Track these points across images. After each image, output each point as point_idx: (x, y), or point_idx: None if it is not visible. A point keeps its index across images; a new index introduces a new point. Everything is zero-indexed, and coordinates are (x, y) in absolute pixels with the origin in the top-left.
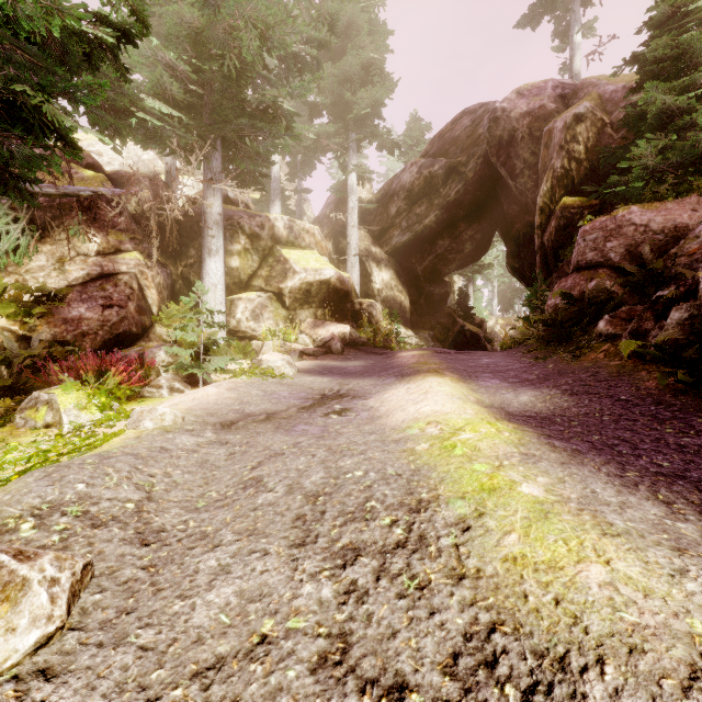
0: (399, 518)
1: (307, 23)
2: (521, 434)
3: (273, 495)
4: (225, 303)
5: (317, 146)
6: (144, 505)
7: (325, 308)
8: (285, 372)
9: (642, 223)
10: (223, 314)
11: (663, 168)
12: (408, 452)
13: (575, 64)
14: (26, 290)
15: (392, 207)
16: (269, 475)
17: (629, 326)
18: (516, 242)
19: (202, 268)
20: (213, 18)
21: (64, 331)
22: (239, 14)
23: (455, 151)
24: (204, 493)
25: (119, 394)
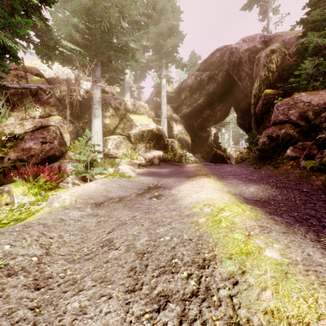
0: (192, 272)
1: (142, 6)
2: (256, 212)
3: (118, 252)
4: (102, 140)
5: (147, 66)
6: (43, 258)
7: (150, 143)
8: (131, 174)
9: (307, 101)
10: (101, 146)
11: (316, 74)
12: (194, 223)
13: (269, 27)
14: (3, 134)
15: (182, 95)
16: (117, 238)
17: (304, 152)
18: (241, 112)
19: (91, 124)
20: (95, 1)
21: (22, 154)
22: (108, 0)
23: (212, 68)
24: (80, 248)
25: (45, 187)
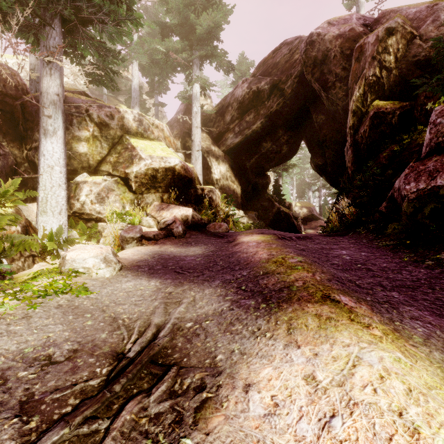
0: None
1: None
2: None
3: None
4: (66, 185)
5: (167, 60)
6: None
7: (170, 193)
8: (98, 274)
9: None
10: (62, 196)
11: None
12: None
13: None
14: None
15: (227, 116)
16: None
17: None
18: (319, 146)
19: (39, 149)
20: None
21: None
22: None
23: (276, 73)
24: None
25: None
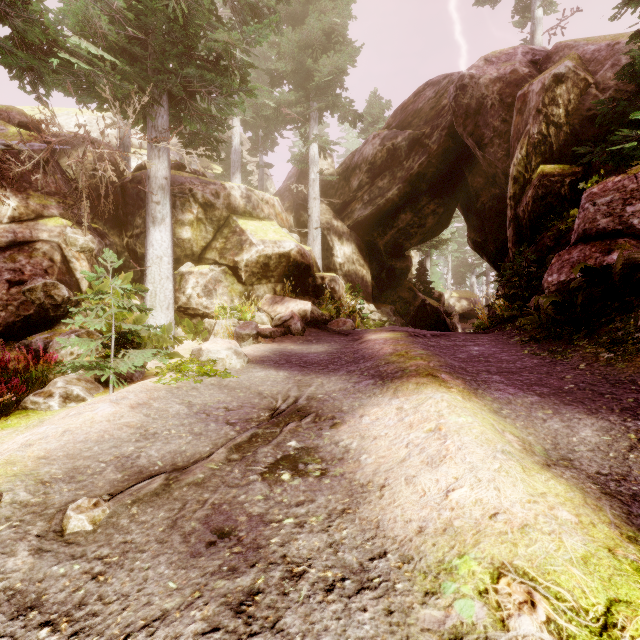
0: None
1: None
2: None
3: None
4: (173, 277)
5: (277, 116)
6: None
7: (284, 283)
8: (231, 365)
9: None
10: (169, 289)
11: None
12: None
13: (536, 38)
14: None
15: (353, 181)
16: None
17: None
18: (478, 217)
19: (146, 238)
20: None
21: None
22: None
23: (418, 123)
24: None
25: None
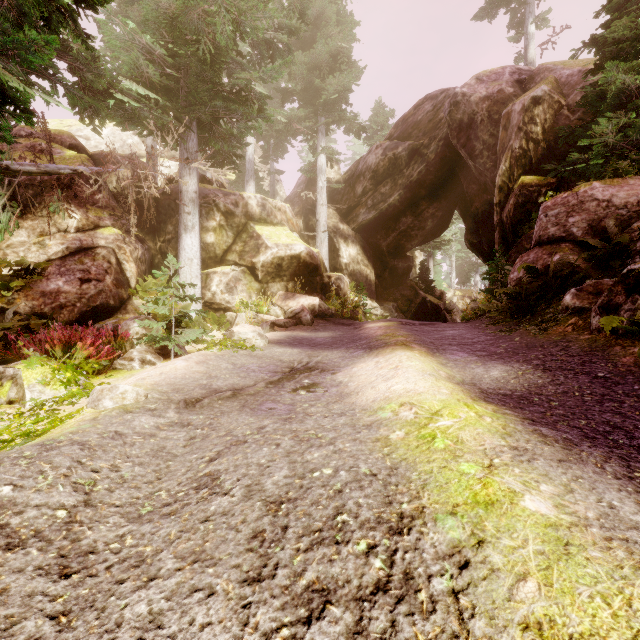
0: (377, 542)
1: (279, 11)
2: (504, 420)
3: (229, 499)
4: (200, 276)
5: (288, 129)
6: (78, 512)
7: (295, 281)
8: (256, 343)
9: (604, 198)
10: (198, 287)
11: (622, 145)
12: (382, 441)
13: (529, 53)
14: (5, 264)
15: (358, 187)
16: (226, 471)
17: (598, 300)
18: (474, 220)
19: (178, 243)
20: (187, 2)
21: (42, 304)
22: None
23: (418, 134)
24: (153, 491)
25: (86, 368)
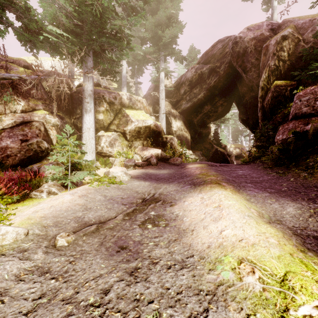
0: None
1: None
2: None
3: None
4: (95, 138)
5: (144, 59)
6: None
7: (148, 140)
8: (123, 179)
9: None
10: (93, 143)
11: None
12: None
13: (274, 17)
14: None
15: (181, 90)
16: None
17: None
18: (244, 107)
19: (82, 119)
20: None
21: None
22: None
23: (214, 61)
24: None
25: (1, 202)
